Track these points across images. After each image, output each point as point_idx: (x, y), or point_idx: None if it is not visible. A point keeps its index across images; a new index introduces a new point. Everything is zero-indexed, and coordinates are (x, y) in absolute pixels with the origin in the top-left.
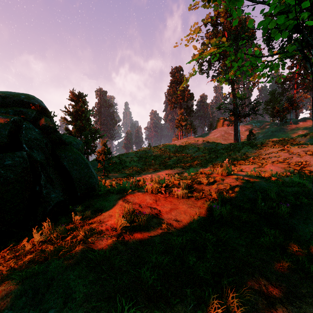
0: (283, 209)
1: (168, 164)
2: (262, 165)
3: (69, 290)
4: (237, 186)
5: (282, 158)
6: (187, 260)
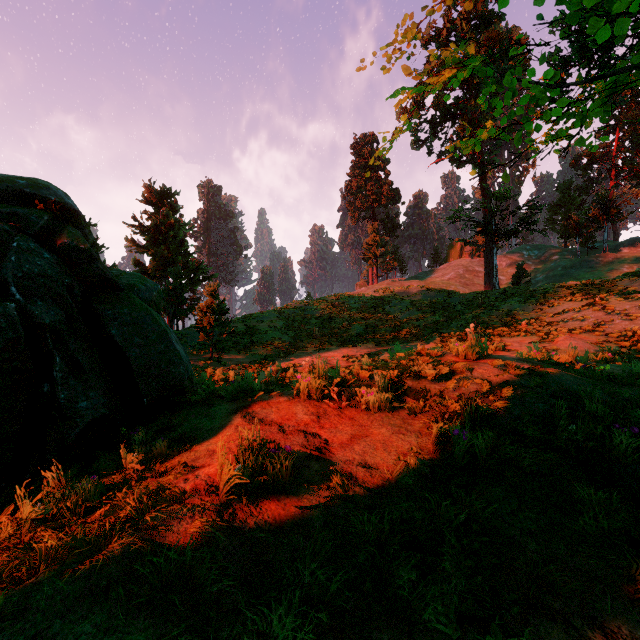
0: (626, 441)
1: (347, 335)
2: (548, 336)
3: None
4: (505, 383)
5: (591, 322)
6: (393, 578)
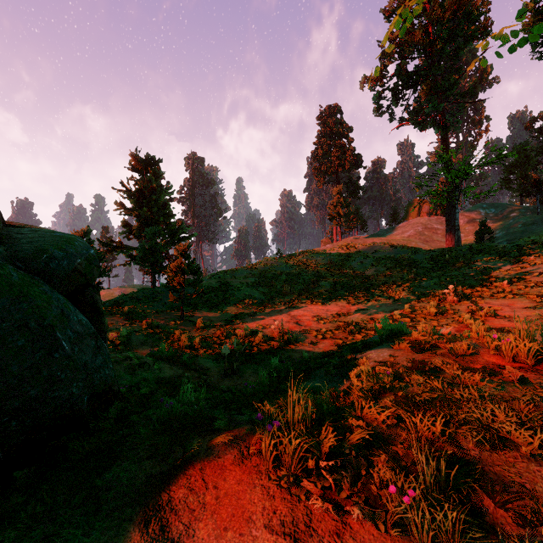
0: None
1: (316, 292)
2: (542, 299)
3: None
4: None
5: None
6: None
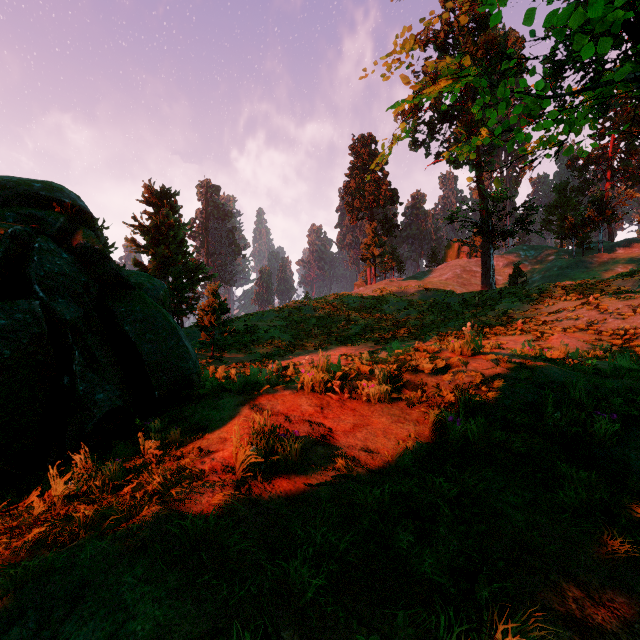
0: (605, 426)
1: (346, 335)
2: (542, 335)
3: (122, 611)
4: (498, 376)
5: (584, 321)
6: (393, 540)
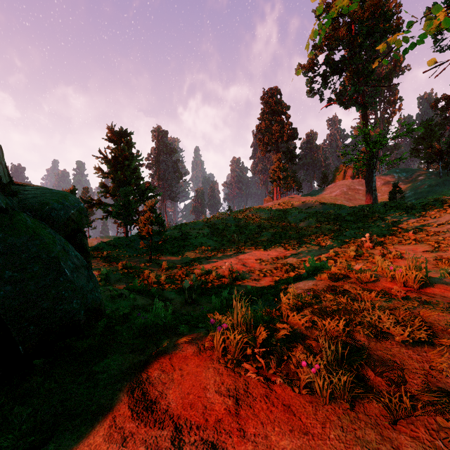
0: None
1: (259, 240)
2: (439, 245)
3: None
4: None
5: None
6: None
